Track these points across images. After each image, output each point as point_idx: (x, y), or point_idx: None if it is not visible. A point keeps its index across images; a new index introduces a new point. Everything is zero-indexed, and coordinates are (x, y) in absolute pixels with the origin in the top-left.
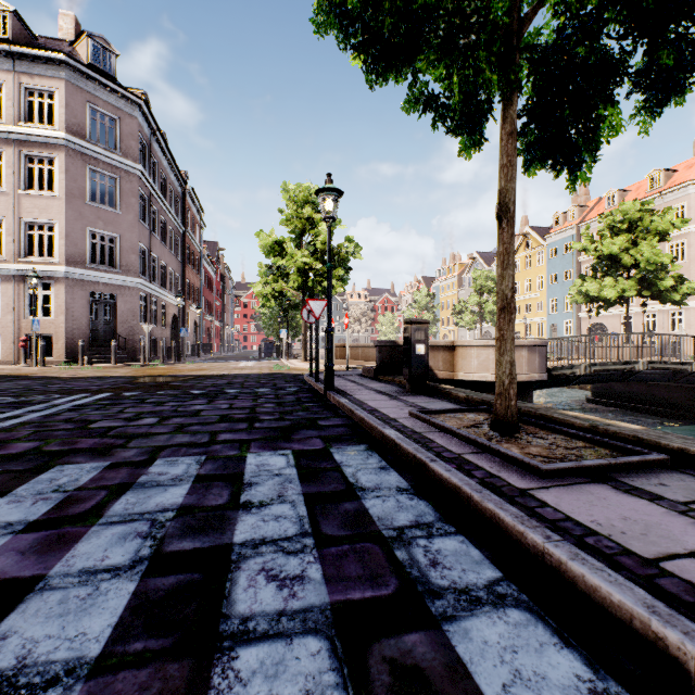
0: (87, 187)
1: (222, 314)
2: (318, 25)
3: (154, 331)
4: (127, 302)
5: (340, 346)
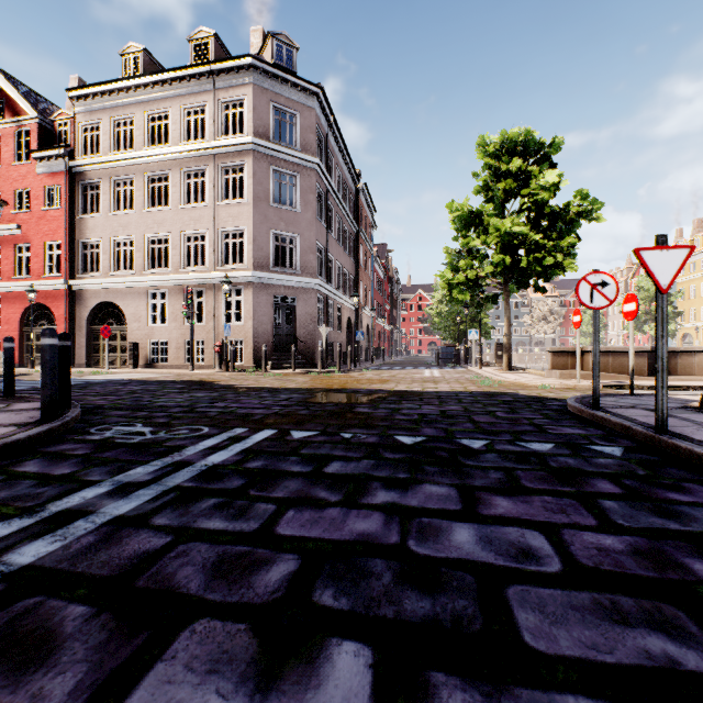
0: (271, 189)
1: (390, 317)
2: None
3: (330, 335)
4: (306, 305)
5: (572, 351)
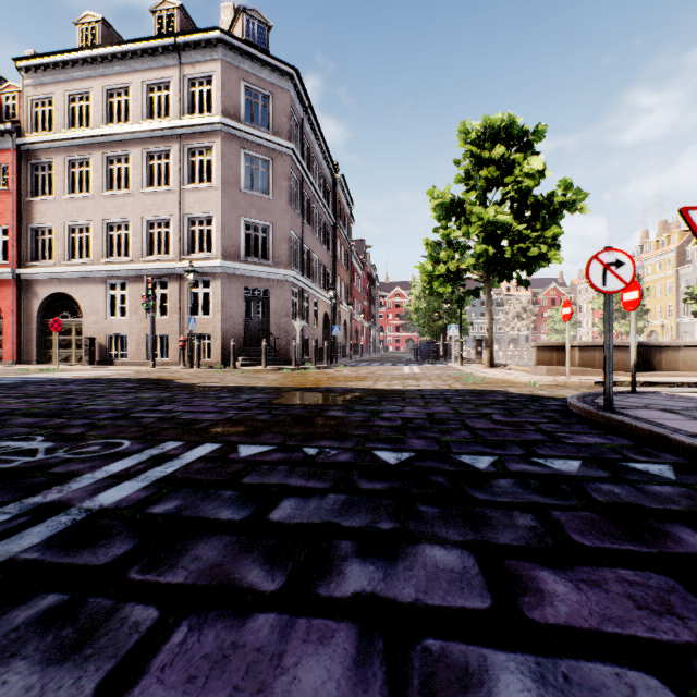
0: (241, 173)
1: (368, 314)
2: None
3: (306, 330)
4: (279, 297)
5: (557, 346)
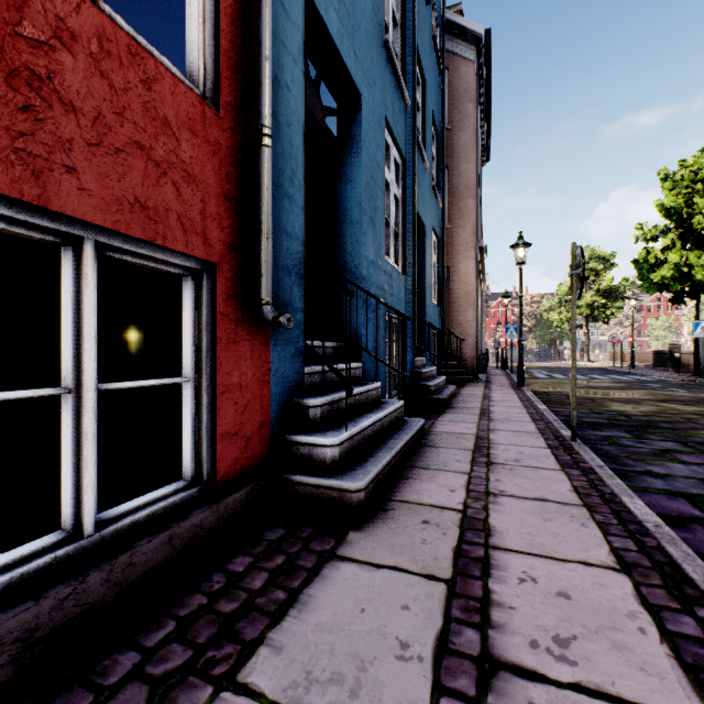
0: None
1: None
2: (638, 279)
3: None
4: None
5: (619, 353)
